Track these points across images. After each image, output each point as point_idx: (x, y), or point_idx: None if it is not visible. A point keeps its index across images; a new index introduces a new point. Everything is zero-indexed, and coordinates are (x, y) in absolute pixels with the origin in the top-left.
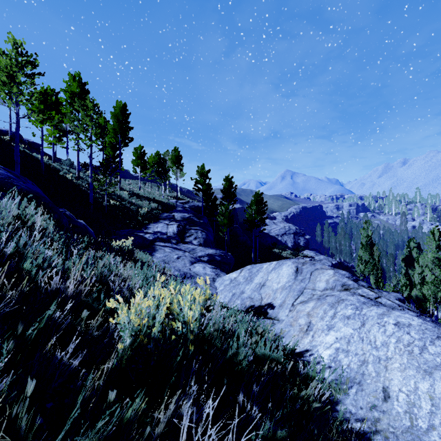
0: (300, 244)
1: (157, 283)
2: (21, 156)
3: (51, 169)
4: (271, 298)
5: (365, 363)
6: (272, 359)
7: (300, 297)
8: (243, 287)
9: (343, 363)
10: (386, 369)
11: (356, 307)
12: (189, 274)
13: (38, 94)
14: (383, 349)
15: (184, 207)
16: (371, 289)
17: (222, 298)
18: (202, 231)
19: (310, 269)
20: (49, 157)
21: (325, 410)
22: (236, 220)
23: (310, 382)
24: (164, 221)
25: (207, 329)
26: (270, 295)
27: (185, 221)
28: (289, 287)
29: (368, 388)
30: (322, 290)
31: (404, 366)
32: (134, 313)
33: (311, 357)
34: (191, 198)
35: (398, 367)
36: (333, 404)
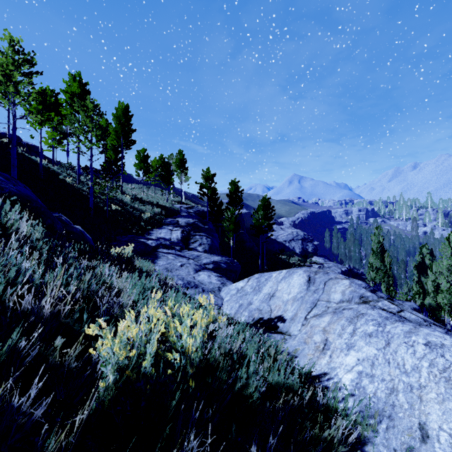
0: (308, 251)
1: (152, 301)
2: (19, 159)
3: (50, 173)
4: (281, 310)
5: (394, 391)
6: (287, 386)
7: (313, 309)
8: (251, 298)
9: (368, 390)
10: (421, 400)
11: (378, 323)
12: (193, 283)
13: (35, 94)
14: (414, 375)
15: (188, 212)
16: (390, 301)
17: (229, 309)
18: (207, 237)
19: (323, 278)
20: (49, 160)
21: (351, 450)
22: (242, 225)
23: (332, 416)
24: (167, 227)
25: (211, 352)
26: (280, 307)
27: (190, 227)
28: (301, 299)
29: (401, 424)
30: (337, 302)
31: (441, 396)
32: (117, 344)
33: (330, 381)
34: (196, 203)
35: (435, 398)
36: (359, 442)
